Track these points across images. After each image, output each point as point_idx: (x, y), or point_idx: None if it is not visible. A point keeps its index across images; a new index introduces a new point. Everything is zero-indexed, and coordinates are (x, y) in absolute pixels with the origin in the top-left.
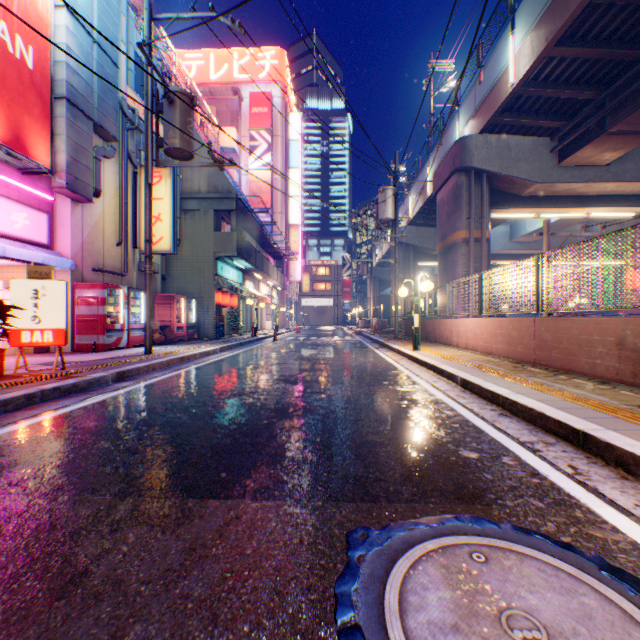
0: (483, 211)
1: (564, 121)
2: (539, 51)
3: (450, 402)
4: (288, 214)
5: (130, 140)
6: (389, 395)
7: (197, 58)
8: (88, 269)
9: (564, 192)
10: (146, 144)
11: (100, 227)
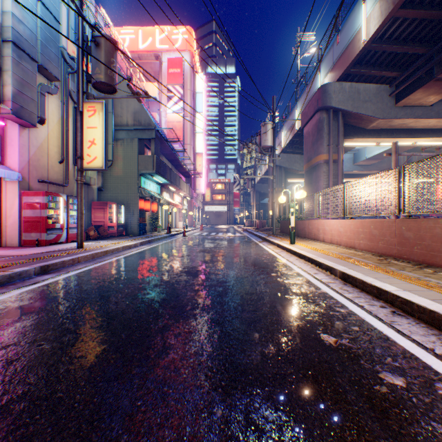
0: (339, 139)
1: (400, 72)
2: (387, 12)
3: (337, 297)
4: (195, 145)
5: (70, 81)
6: (279, 288)
7: (129, 33)
8: (34, 180)
9: (398, 126)
10: (78, 79)
11: (45, 148)
